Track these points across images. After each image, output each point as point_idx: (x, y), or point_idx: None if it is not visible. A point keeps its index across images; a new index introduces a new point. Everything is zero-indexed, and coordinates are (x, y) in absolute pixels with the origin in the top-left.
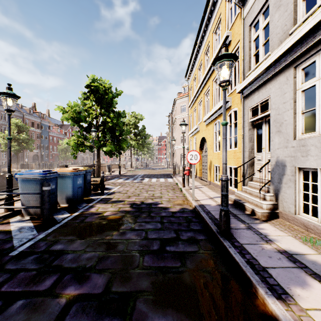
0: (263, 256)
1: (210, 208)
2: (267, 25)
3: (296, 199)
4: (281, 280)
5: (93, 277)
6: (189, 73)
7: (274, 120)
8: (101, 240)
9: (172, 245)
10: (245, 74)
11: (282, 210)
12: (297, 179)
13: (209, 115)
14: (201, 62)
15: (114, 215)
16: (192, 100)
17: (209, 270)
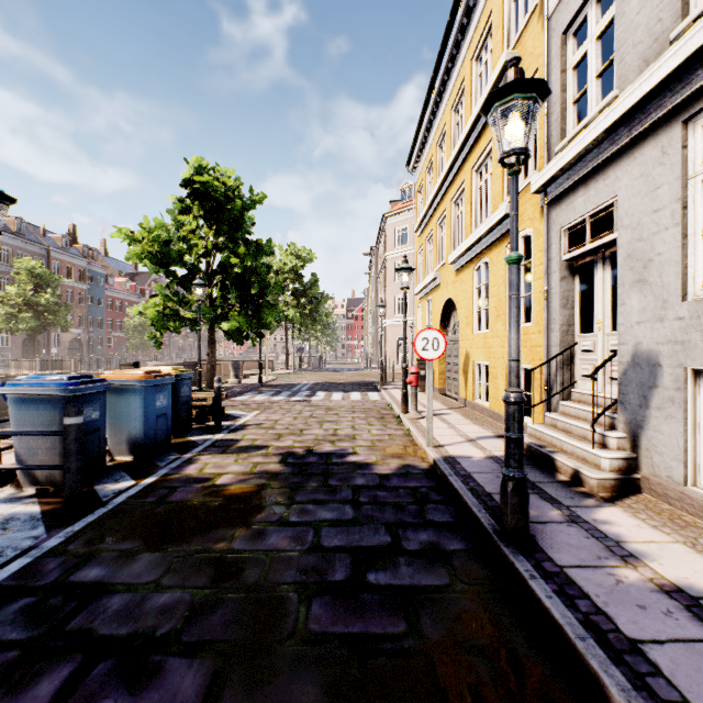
0: (622, 603)
1: (471, 466)
2: (607, 27)
3: (688, 449)
4: (687, 685)
5: (169, 668)
6: (416, 155)
7: (628, 253)
8: (203, 553)
9: (383, 567)
10: (551, 149)
11: (649, 474)
12: (690, 398)
13: (463, 248)
14: (445, 130)
15: (240, 484)
16: (423, 215)
17: (484, 645)
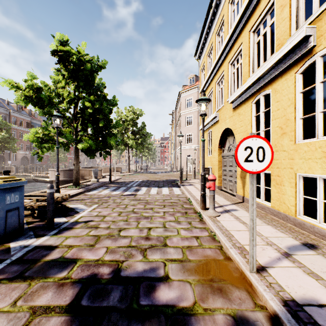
0: None
1: None
2: None
3: None
4: None
5: None
6: (201, 48)
7: None
8: None
9: None
10: None
11: None
12: None
13: (245, 87)
14: (223, 21)
15: None
16: (206, 80)
17: None
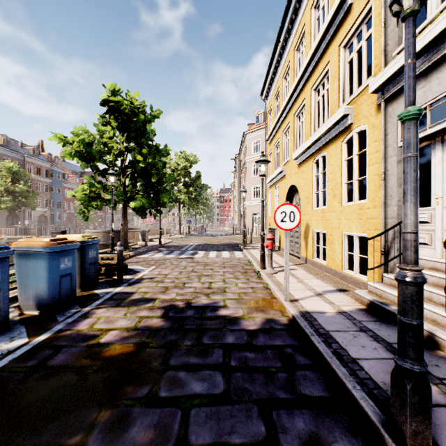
0: None
1: (327, 323)
2: None
3: None
4: None
5: None
6: (267, 87)
7: None
8: None
9: None
10: (387, 56)
11: None
12: None
13: (305, 146)
14: (289, 65)
15: (121, 342)
16: (273, 127)
17: None
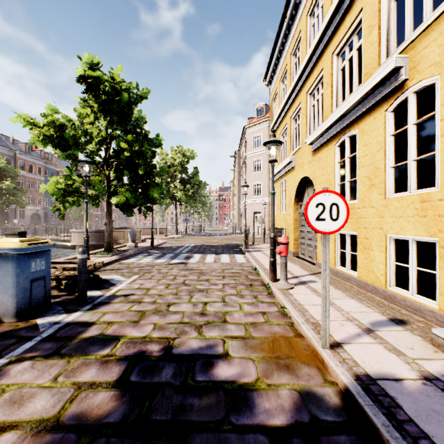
0: None
1: (423, 415)
2: None
3: None
4: None
5: None
6: (272, 70)
7: None
8: None
9: None
10: None
11: None
12: None
13: (326, 126)
14: (300, 37)
15: None
16: (279, 113)
17: None
